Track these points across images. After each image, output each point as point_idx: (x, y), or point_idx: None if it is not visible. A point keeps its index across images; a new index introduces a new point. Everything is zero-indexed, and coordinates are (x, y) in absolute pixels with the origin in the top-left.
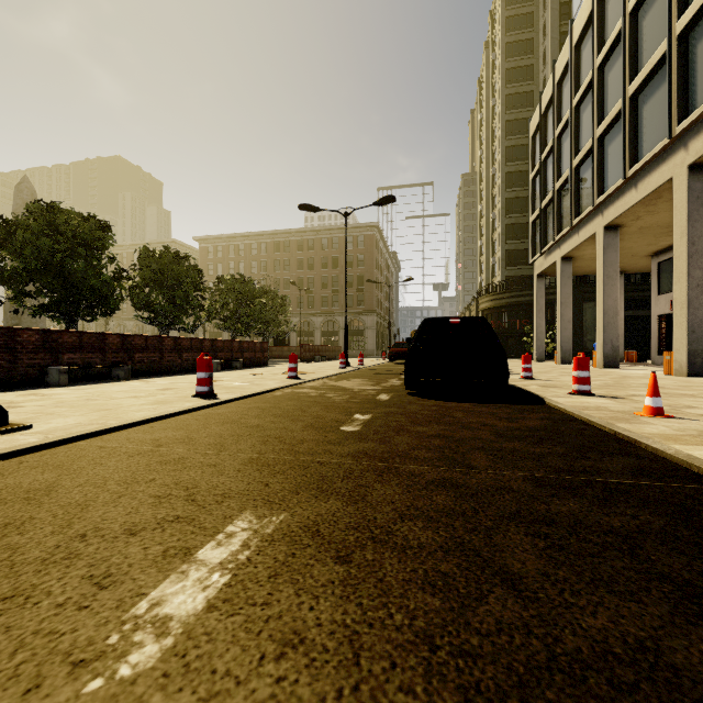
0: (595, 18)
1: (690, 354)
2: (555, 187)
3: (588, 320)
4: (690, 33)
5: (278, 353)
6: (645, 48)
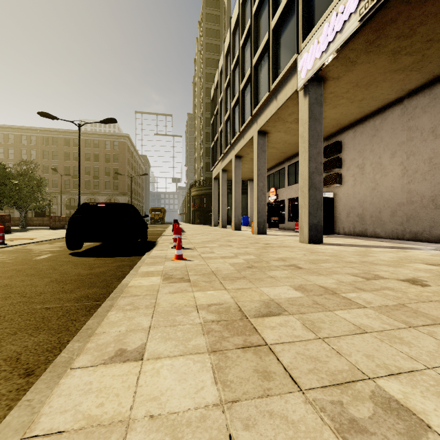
0: (231, 44)
1: (258, 223)
2: (219, 130)
3: (244, 204)
4: (258, 66)
5: (39, 222)
6: (246, 68)
